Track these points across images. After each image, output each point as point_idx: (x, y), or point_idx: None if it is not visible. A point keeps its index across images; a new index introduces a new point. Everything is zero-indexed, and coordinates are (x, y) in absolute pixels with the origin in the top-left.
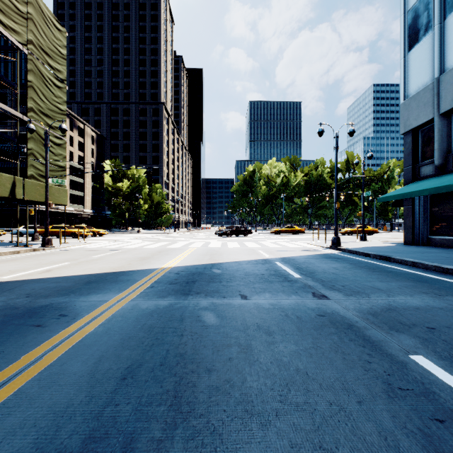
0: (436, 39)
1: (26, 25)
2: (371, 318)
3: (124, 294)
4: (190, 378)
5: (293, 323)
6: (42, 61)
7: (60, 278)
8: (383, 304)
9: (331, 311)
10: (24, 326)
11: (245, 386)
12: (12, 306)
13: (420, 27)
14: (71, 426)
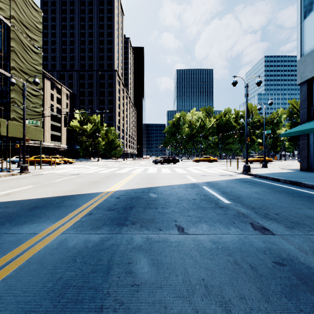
0: None
1: (9, 4)
2: None
3: (58, 224)
4: None
5: (250, 279)
6: (22, 32)
7: (12, 202)
8: None
9: (287, 254)
10: None
11: None
12: None
13: None
14: None
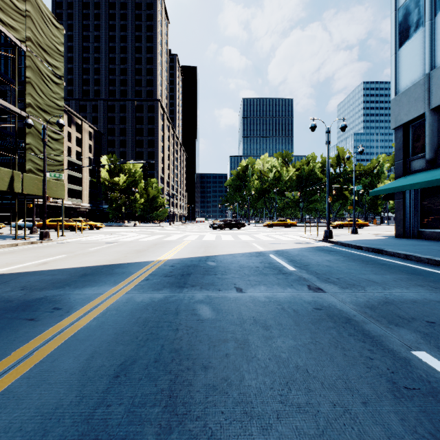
0: (427, 35)
1: (24, 23)
2: (369, 312)
3: (119, 287)
4: (186, 376)
5: (290, 316)
6: (40, 57)
7: (56, 271)
8: (380, 297)
9: (328, 304)
10: (17, 320)
11: (243, 385)
12: (6, 299)
13: (411, 24)
14: (59, 430)
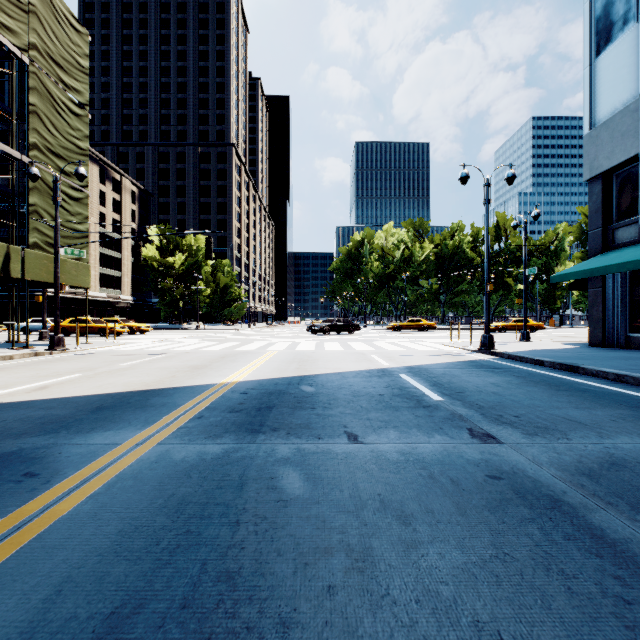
0: None
1: (27, 22)
2: (589, 485)
3: (150, 432)
4: None
5: (446, 494)
6: (52, 75)
7: (56, 401)
8: (599, 453)
9: (510, 467)
10: None
11: None
12: None
13: (616, 18)
14: None
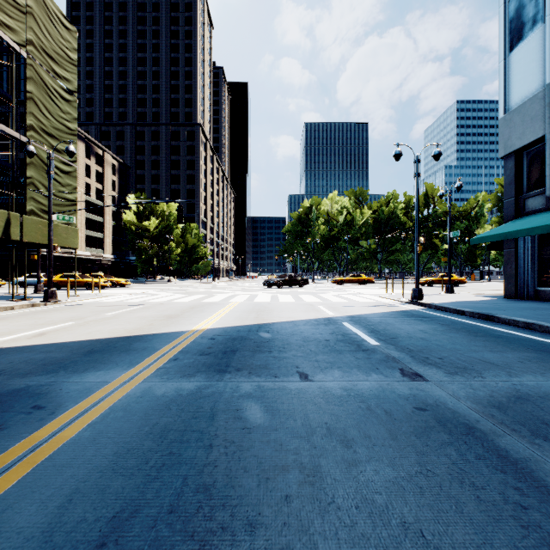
0: (547, 34)
1: (24, 21)
2: (498, 415)
3: (134, 371)
4: (218, 544)
5: (381, 422)
6: (46, 67)
7: (53, 345)
8: (508, 389)
9: (434, 400)
10: None
11: None
12: None
13: (526, 19)
14: None
